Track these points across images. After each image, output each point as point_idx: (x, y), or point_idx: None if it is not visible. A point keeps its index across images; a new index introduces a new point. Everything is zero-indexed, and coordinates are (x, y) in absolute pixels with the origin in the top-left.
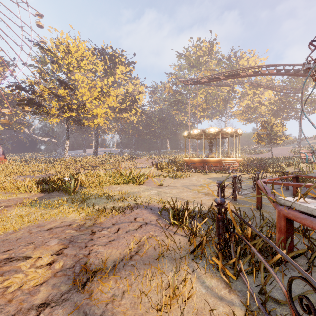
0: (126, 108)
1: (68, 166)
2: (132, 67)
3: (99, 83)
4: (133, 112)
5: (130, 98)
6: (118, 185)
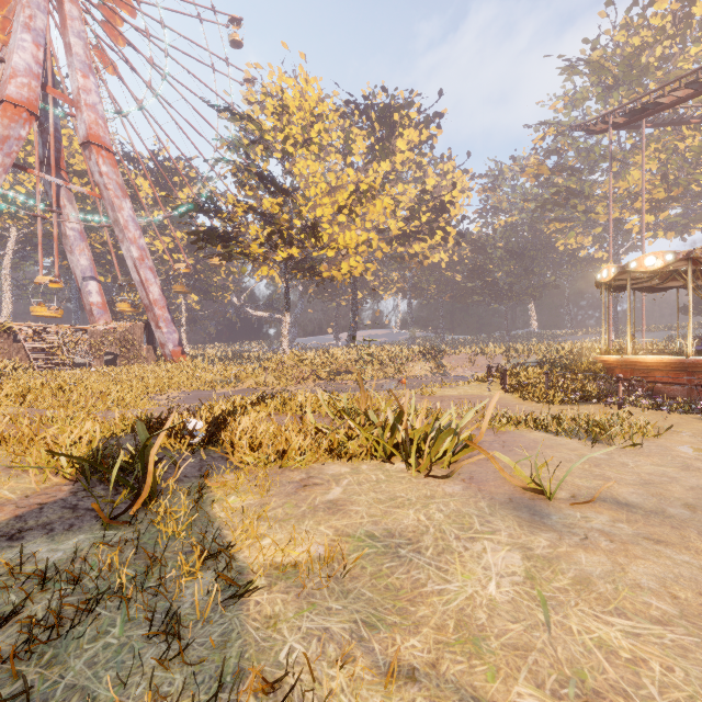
0: (420, 231)
1: (284, 372)
2: (434, 128)
3: (351, 172)
4: (436, 238)
5: (430, 204)
6: (346, 467)
